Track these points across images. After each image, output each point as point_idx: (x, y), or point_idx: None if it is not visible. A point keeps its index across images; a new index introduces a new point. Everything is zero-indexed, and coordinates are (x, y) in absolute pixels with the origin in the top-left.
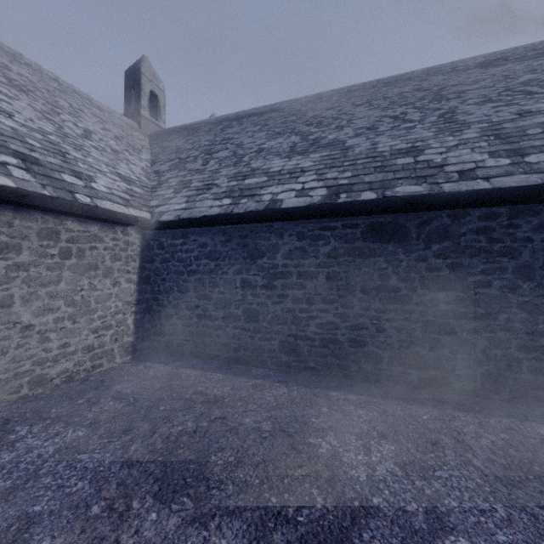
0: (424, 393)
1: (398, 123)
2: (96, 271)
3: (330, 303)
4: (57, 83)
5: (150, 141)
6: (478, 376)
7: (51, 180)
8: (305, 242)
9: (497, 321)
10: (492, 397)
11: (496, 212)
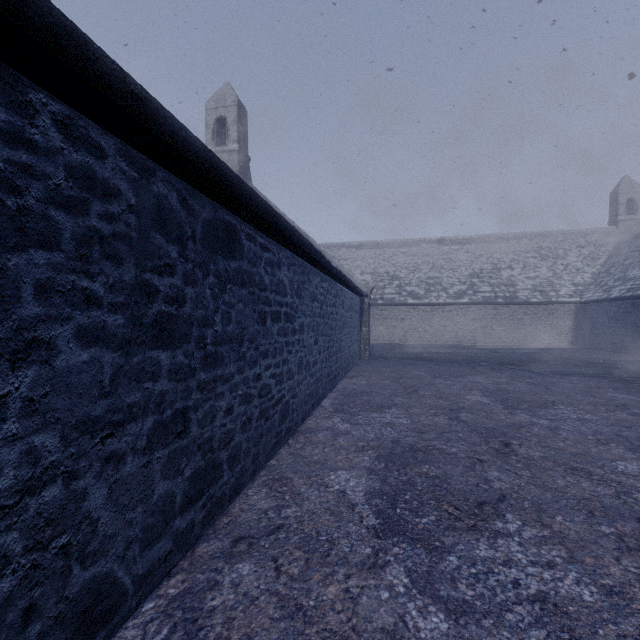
0: None
1: None
2: (558, 318)
3: (622, 328)
4: (562, 235)
5: (617, 241)
6: None
7: (546, 296)
8: (617, 308)
9: None
10: None
11: None
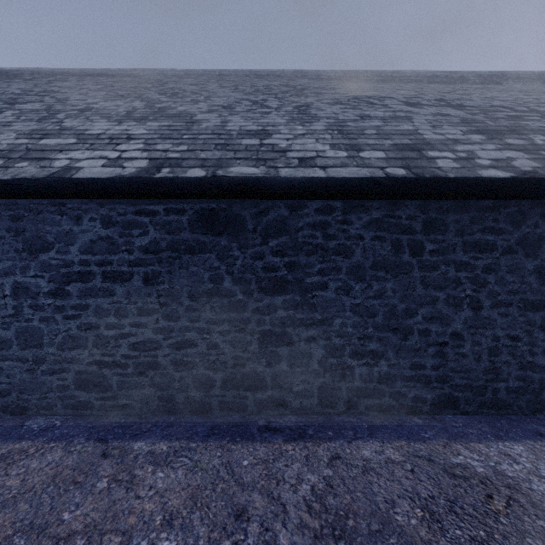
0: (260, 419)
1: (255, 107)
2: None
3: (148, 315)
4: None
5: None
6: (316, 390)
7: None
8: (114, 230)
9: (333, 327)
10: (328, 412)
11: (332, 206)
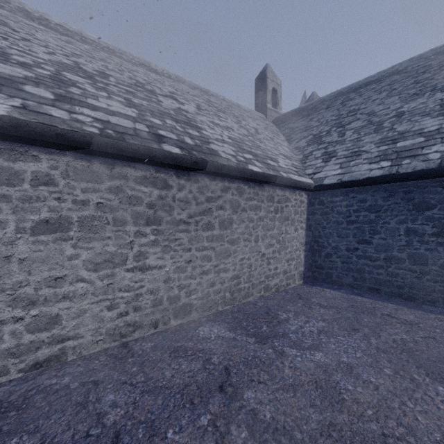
0: None
1: None
2: (287, 221)
3: None
4: (225, 102)
5: (276, 126)
6: None
7: (267, 165)
8: None
9: None
10: None
11: None
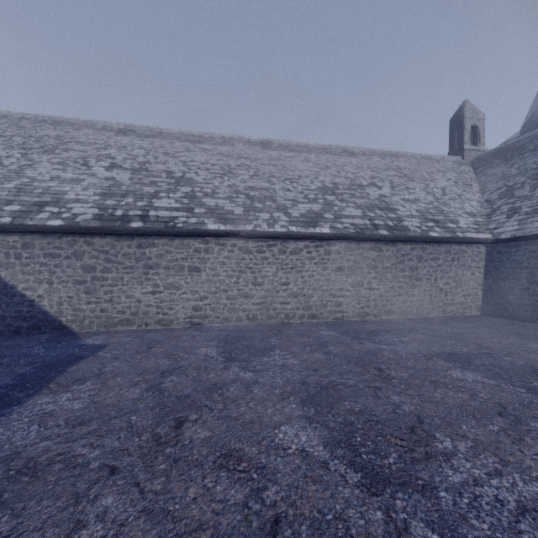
0: None
1: None
2: (464, 267)
3: None
4: (414, 158)
5: (473, 170)
6: None
7: (445, 229)
8: None
9: None
10: None
11: None
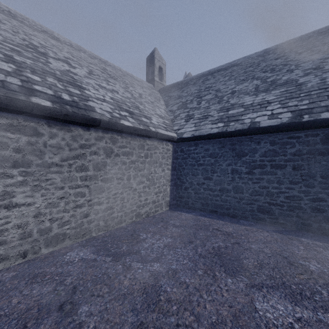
0: None
1: None
2: (156, 164)
3: (295, 184)
4: (121, 72)
5: (160, 94)
6: None
7: (140, 121)
8: (276, 146)
9: None
10: None
11: None
